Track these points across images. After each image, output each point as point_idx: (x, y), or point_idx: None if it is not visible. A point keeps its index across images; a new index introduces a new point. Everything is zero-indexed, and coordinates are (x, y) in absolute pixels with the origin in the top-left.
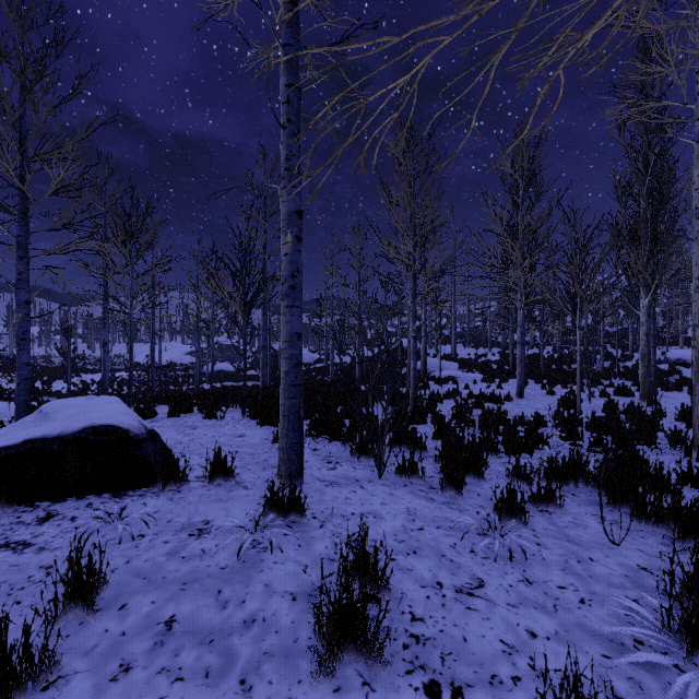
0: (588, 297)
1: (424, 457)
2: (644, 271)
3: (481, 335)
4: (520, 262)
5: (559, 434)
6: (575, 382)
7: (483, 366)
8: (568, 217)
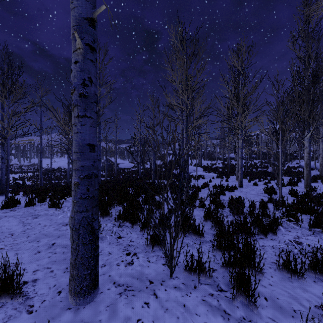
0: (288, 130)
1: (202, 242)
2: (308, 119)
3: (211, 155)
4: (240, 114)
5: (282, 215)
6: (263, 178)
7: (215, 169)
8: (274, 85)
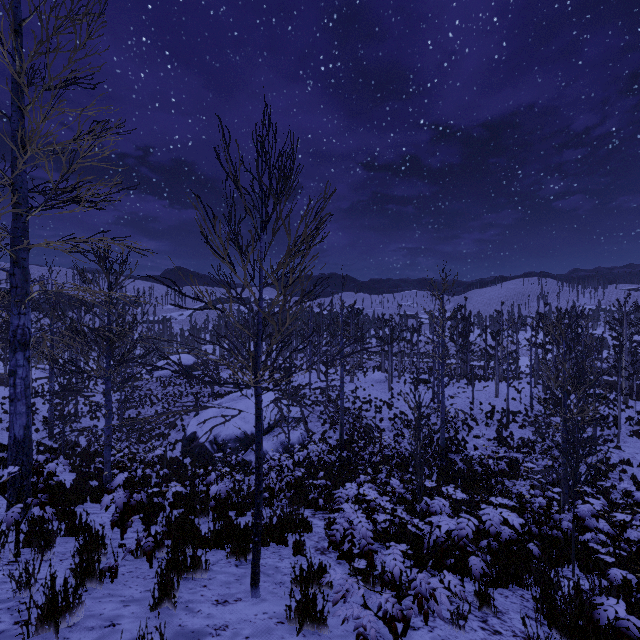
0: None
1: None
2: None
3: None
4: None
5: None
6: None
7: None
8: None
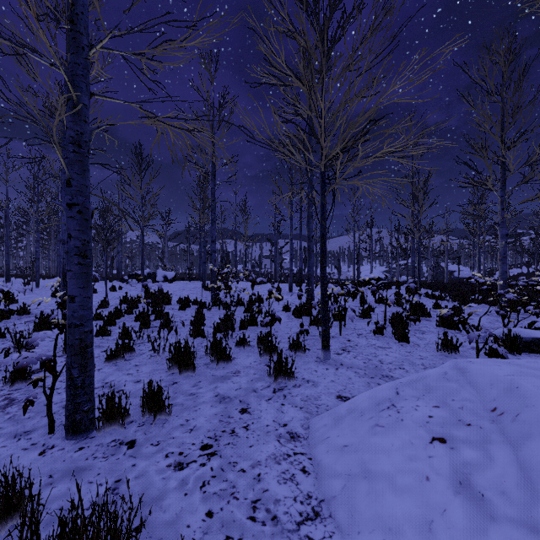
0: None
1: None
2: None
3: None
4: None
5: None
6: None
7: None
8: None
